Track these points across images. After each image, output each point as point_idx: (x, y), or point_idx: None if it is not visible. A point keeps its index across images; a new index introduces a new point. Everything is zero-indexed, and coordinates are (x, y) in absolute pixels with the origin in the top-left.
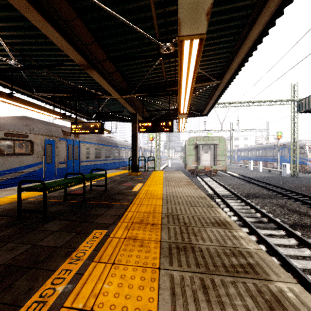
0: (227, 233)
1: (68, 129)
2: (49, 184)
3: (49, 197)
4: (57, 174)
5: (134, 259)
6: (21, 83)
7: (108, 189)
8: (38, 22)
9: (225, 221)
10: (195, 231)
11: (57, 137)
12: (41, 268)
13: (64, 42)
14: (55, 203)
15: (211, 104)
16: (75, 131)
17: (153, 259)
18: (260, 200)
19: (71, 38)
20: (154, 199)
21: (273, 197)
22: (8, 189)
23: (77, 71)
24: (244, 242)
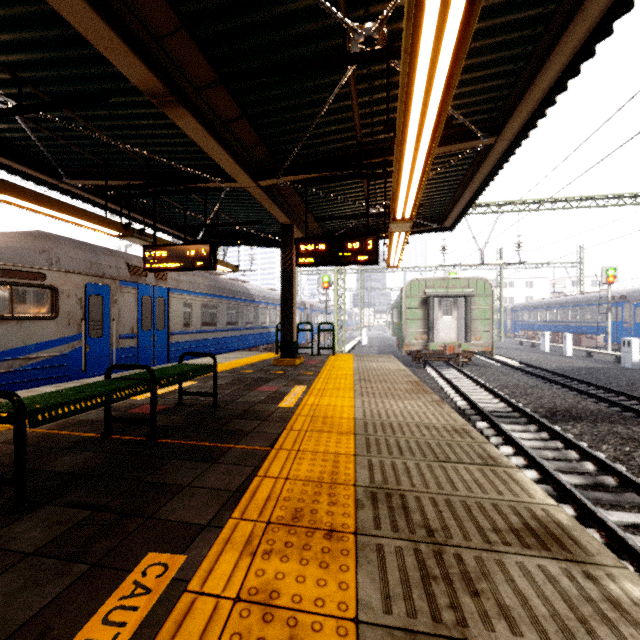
0: (584, 587)
1: (141, 261)
2: (46, 400)
3: (73, 422)
4: (114, 362)
5: None
6: (34, 158)
7: (221, 402)
8: None
9: (556, 525)
10: (468, 567)
11: (116, 280)
12: None
13: (95, 19)
14: (78, 444)
15: (464, 200)
16: (153, 266)
17: None
18: (587, 428)
19: (119, 16)
20: (334, 436)
21: (616, 418)
22: None
23: (152, 121)
24: None
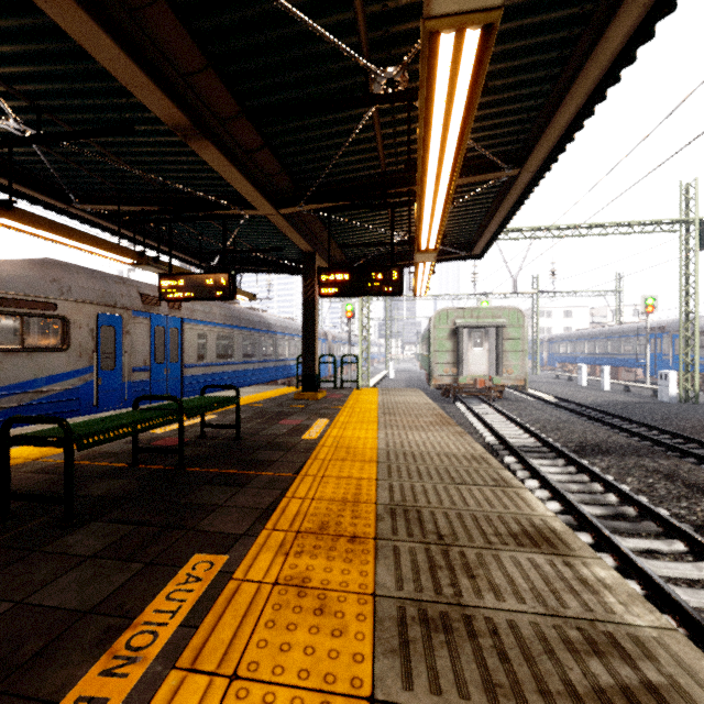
0: (562, 571)
1: (154, 289)
2: (85, 427)
3: (97, 454)
4: (127, 397)
5: (298, 659)
6: (42, 182)
7: (243, 435)
8: (56, 5)
9: (549, 531)
10: (469, 560)
11: (128, 310)
12: (15, 693)
13: (127, 63)
14: (108, 473)
15: (492, 229)
16: (169, 295)
17: (355, 660)
18: (614, 461)
19: (148, 56)
20: (357, 464)
21: (645, 452)
22: None
23: (171, 149)
24: (615, 601)
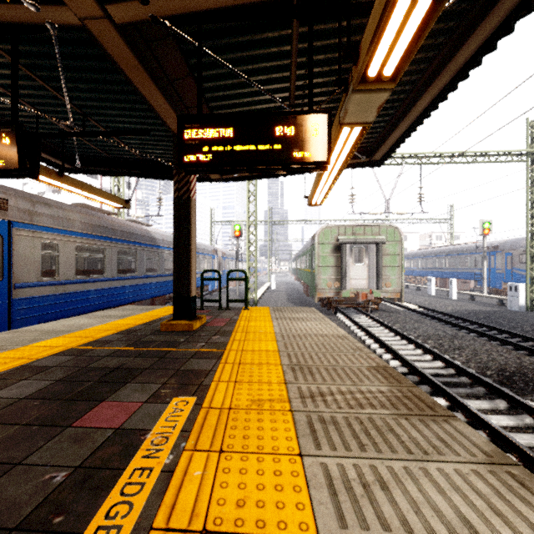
0: None
1: None
2: None
3: None
4: None
5: None
6: None
7: None
8: None
9: None
10: None
11: None
12: None
13: None
14: None
15: (415, 114)
16: None
17: None
18: None
19: None
20: None
21: None
22: None
23: None
24: None
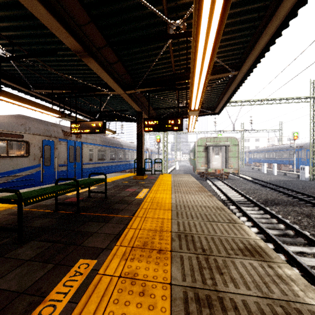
0: (267, 270)
1: (69, 129)
2: (30, 194)
3: (39, 205)
4: (56, 178)
5: None
6: (17, 79)
7: (108, 196)
8: None
9: (258, 247)
10: (219, 264)
11: (57, 138)
12: None
13: (51, 18)
14: (43, 215)
15: (224, 100)
16: (75, 131)
17: None
18: (281, 208)
19: (62, 16)
20: (162, 211)
21: (296, 204)
22: None
23: (75, 63)
24: (298, 289)
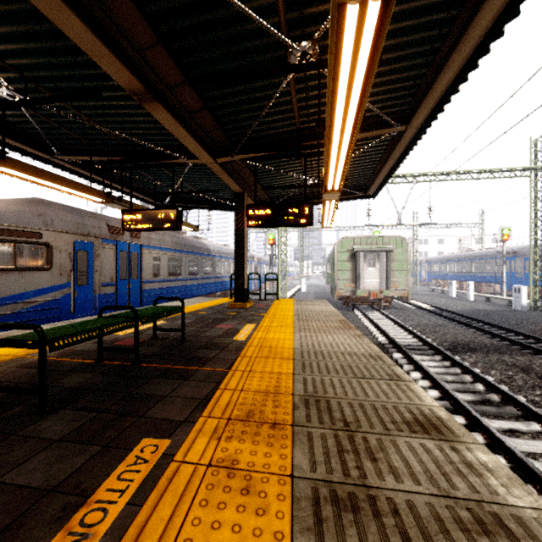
0: (449, 455)
1: (119, 222)
2: (58, 332)
3: (71, 352)
4: (97, 306)
5: (227, 537)
6: (31, 138)
7: (187, 337)
8: None
9: (436, 419)
10: (371, 445)
11: (98, 238)
12: None
13: (93, 39)
14: (78, 368)
15: (383, 174)
16: (130, 227)
17: (276, 538)
18: (480, 357)
19: (110, 34)
20: (277, 361)
21: (504, 350)
22: (1, 334)
23: (131, 111)
24: (497, 483)
